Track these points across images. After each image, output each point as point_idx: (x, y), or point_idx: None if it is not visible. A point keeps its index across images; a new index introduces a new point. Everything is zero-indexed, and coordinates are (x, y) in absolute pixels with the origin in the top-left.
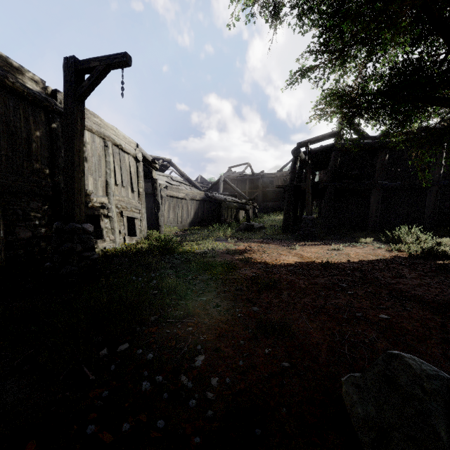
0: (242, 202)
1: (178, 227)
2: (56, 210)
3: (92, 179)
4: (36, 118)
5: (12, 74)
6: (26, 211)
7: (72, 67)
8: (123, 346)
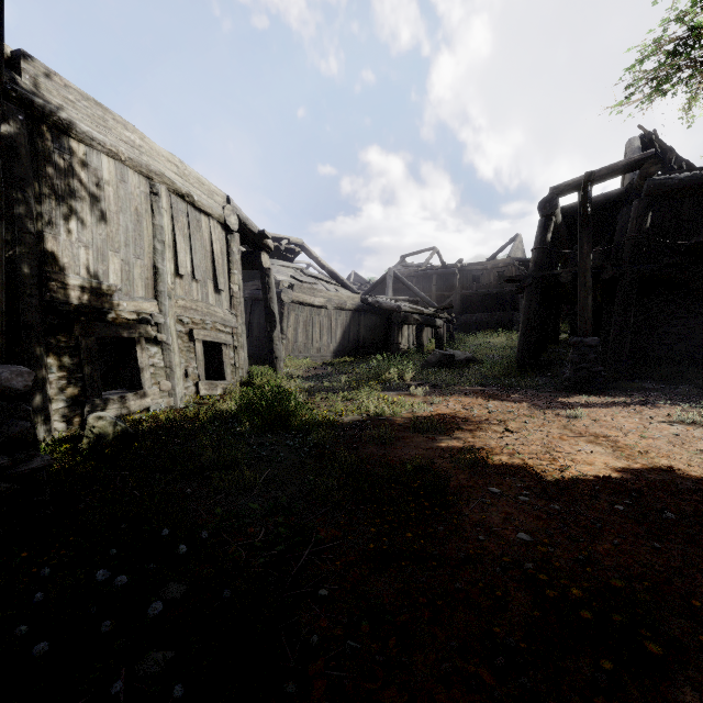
0: (430, 312)
1: (314, 359)
2: (7, 328)
3: (118, 261)
4: None
5: None
6: None
7: None
8: None
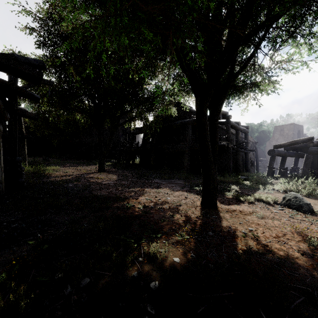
0: None
1: None
2: None
3: None
4: None
5: None
6: None
7: None
8: None
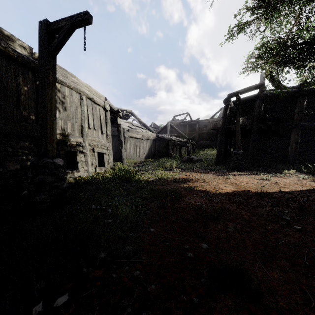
0: (184, 141)
1: (137, 159)
2: None
3: (70, 124)
4: (24, 76)
5: (4, 41)
6: (15, 149)
7: (44, 28)
8: (61, 299)
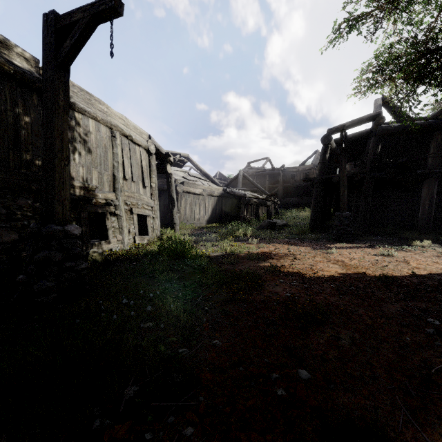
0: (263, 197)
1: (195, 224)
2: None
3: (96, 173)
4: (26, 101)
5: None
6: (11, 210)
7: (51, 24)
8: None
